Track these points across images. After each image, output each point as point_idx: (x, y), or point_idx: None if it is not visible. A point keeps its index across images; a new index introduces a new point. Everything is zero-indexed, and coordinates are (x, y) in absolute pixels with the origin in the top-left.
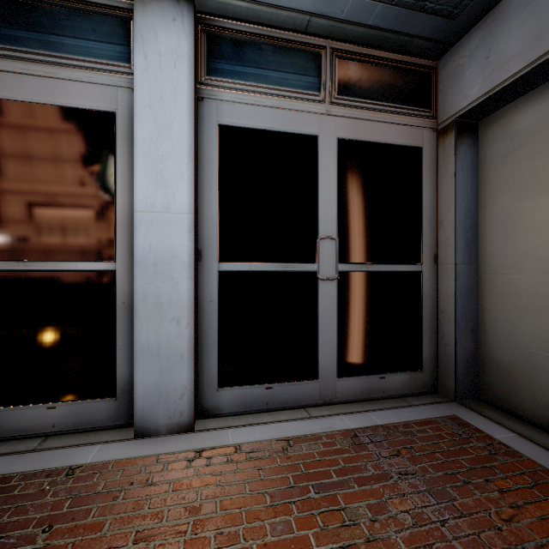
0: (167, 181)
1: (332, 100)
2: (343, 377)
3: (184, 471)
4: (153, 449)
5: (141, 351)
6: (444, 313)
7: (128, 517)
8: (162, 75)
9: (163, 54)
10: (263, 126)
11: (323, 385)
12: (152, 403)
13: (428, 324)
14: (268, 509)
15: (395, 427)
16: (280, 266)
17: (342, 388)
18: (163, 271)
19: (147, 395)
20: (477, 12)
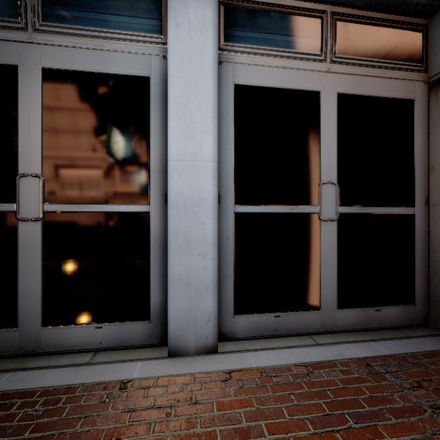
0: (195, 133)
1: (332, 59)
2: (342, 309)
3: (221, 391)
4: (188, 368)
5: (173, 281)
6: (437, 252)
7: (184, 435)
8: (191, 41)
9: (192, 23)
10: (272, 84)
11: (325, 315)
12: (182, 327)
13: (420, 262)
14: (314, 436)
15: (404, 358)
16: (287, 208)
17: (341, 318)
18: (192, 212)
19: (179, 319)
20: None
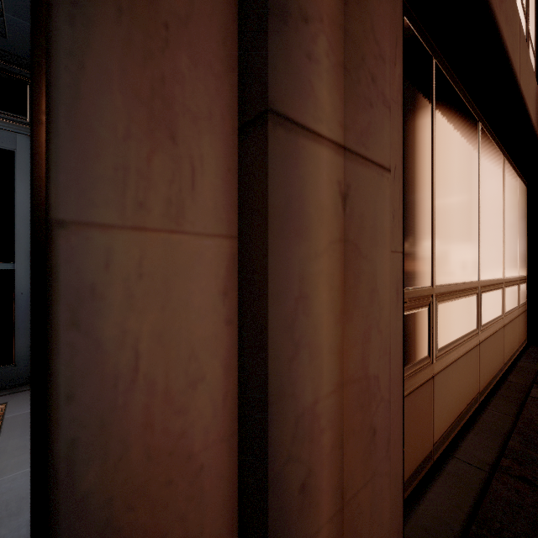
0: None
1: None
2: None
3: None
4: None
5: None
6: None
7: None
8: None
9: None
10: None
11: None
12: None
13: (24, 319)
14: None
15: None
16: None
17: None
18: None
19: None
20: (24, 39)
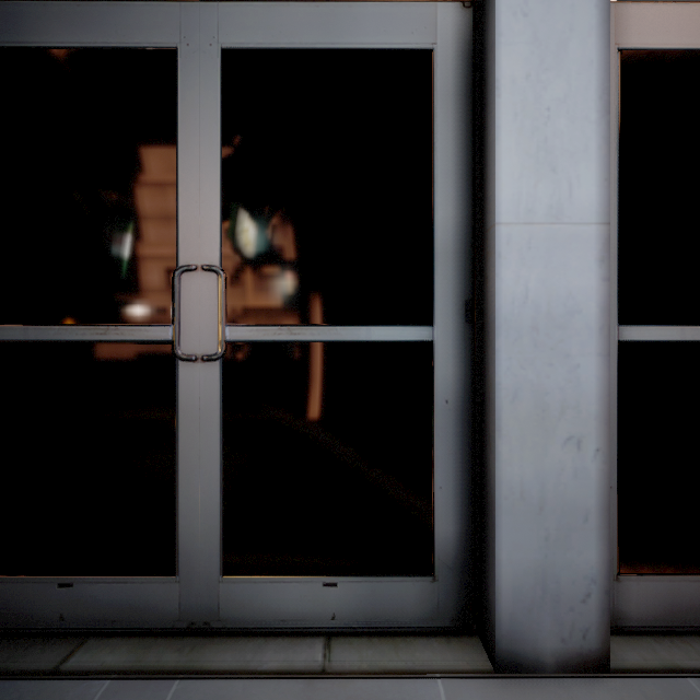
0: (557, 160)
1: None
2: None
3: None
4: None
5: (507, 500)
6: None
7: None
8: None
9: None
10: None
11: None
12: (528, 606)
13: None
14: None
15: None
16: None
17: None
18: (549, 342)
19: (520, 588)
20: None
